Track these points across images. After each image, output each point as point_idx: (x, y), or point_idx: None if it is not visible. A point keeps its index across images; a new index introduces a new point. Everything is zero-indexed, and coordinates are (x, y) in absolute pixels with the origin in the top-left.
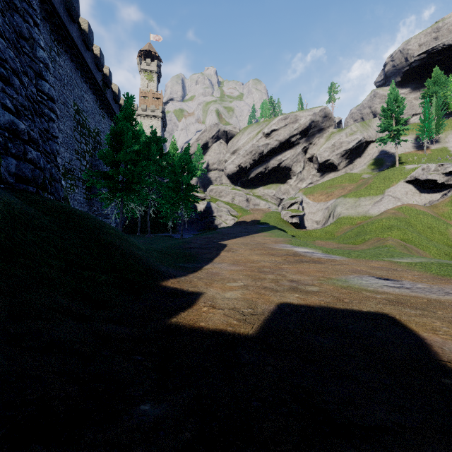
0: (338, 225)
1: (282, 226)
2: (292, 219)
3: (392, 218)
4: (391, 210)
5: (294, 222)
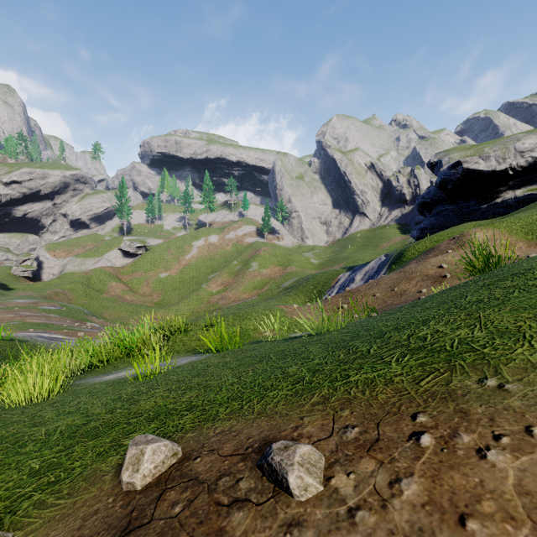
0: (60, 279)
1: (7, 280)
2: (24, 274)
3: (81, 276)
4: (89, 270)
5: (27, 276)
